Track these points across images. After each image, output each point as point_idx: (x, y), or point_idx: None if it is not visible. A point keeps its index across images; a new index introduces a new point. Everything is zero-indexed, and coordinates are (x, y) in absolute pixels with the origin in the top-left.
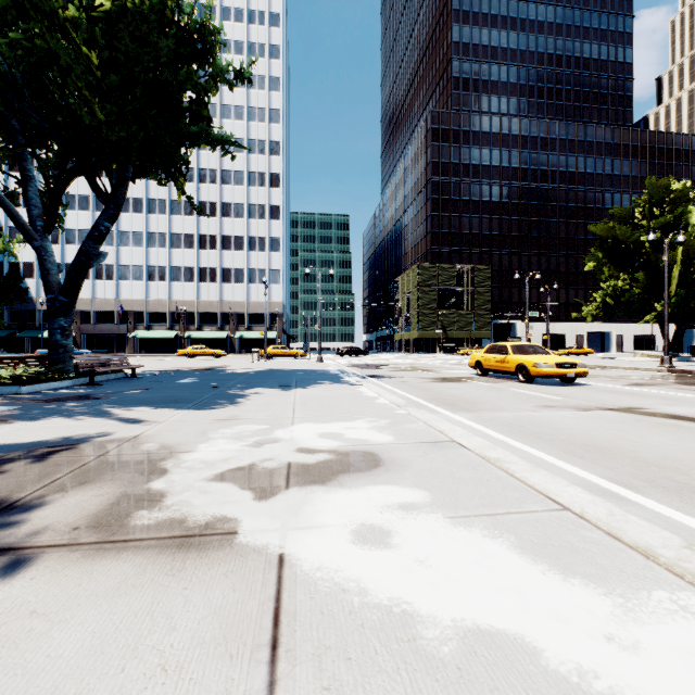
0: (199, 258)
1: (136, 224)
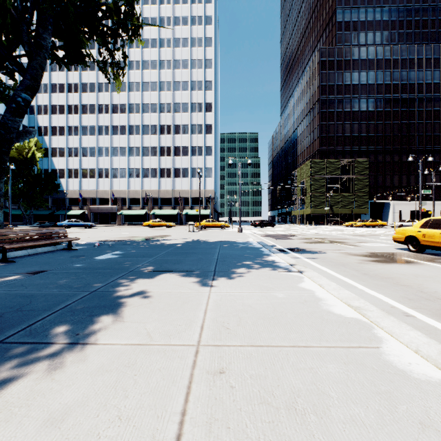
0: (160, 162)
1: (122, 142)
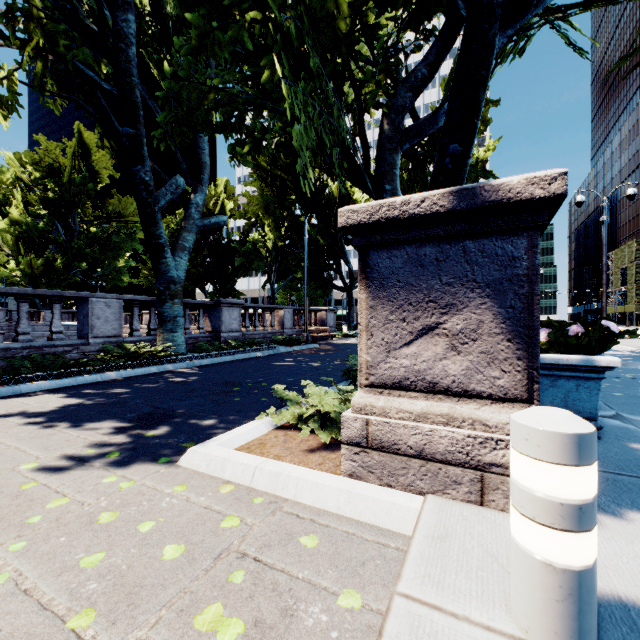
0: None
1: None
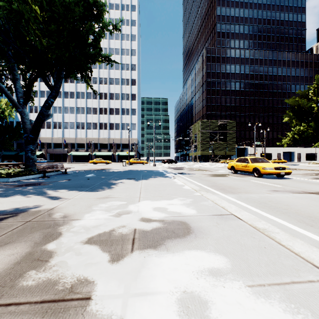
0: (99, 119)
1: (71, 103)
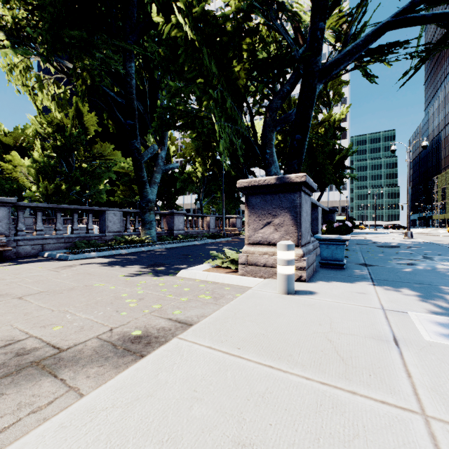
0: None
1: None
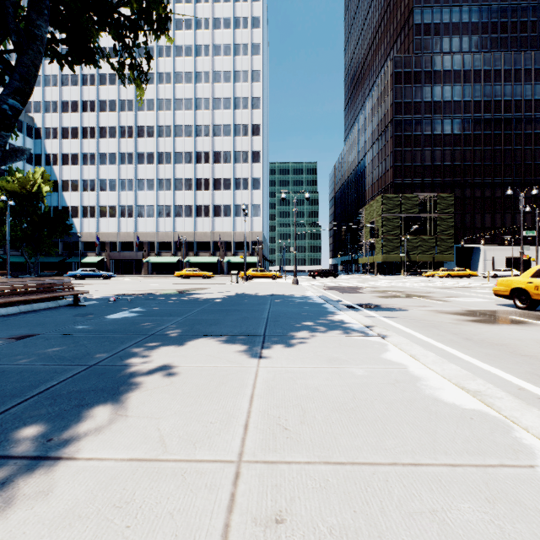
0: (196, 198)
1: (149, 173)
